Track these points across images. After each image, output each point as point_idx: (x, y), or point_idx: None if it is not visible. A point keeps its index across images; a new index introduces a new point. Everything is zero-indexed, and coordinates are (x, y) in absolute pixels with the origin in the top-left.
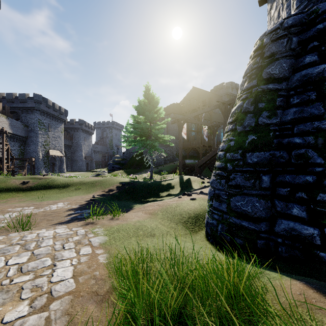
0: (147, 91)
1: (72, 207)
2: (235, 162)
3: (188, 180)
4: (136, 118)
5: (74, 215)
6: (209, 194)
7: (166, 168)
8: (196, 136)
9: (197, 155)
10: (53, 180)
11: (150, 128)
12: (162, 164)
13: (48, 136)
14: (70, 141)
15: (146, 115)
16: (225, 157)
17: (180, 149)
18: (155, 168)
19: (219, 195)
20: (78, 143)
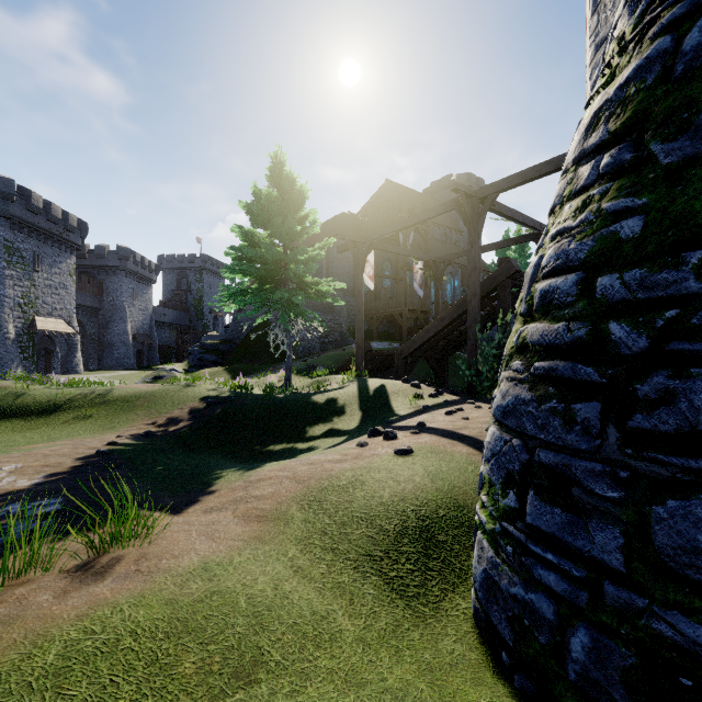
0: (278, 168)
1: (13, 484)
2: (667, 314)
3: (380, 389)
4: (248, 233)
5: None
6: (498, 462)
7: (326, 361)
8: (393, 290)
9: (396, 331)
10: (12, 394)
11: (284, 262)
12: (316, 352)
13: (32, 284)
14: (94, 299)
15: (275, 227)
16: (592, 293)
17: (358, 314)
18: (298, 361)
19: (564, 477)
20: (117, 303)
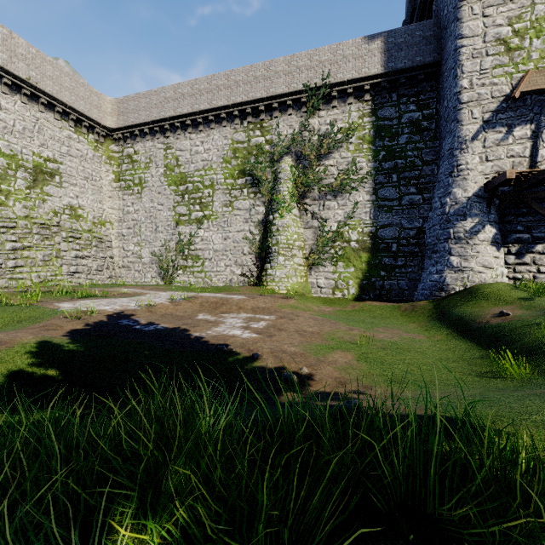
0: None
1: (202, 333)
2: None
3: None
4: None
5: (142, 322)
6: None
7: None
8: None
9: None
10: None
11: None
12: None
13: None
14: None
15: None
16: None
17: None
18: None
19: None
20: None
